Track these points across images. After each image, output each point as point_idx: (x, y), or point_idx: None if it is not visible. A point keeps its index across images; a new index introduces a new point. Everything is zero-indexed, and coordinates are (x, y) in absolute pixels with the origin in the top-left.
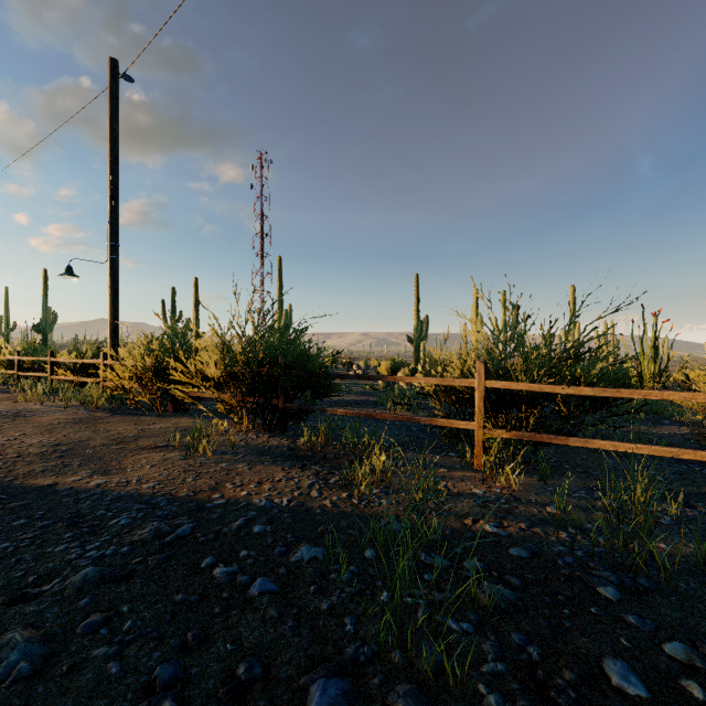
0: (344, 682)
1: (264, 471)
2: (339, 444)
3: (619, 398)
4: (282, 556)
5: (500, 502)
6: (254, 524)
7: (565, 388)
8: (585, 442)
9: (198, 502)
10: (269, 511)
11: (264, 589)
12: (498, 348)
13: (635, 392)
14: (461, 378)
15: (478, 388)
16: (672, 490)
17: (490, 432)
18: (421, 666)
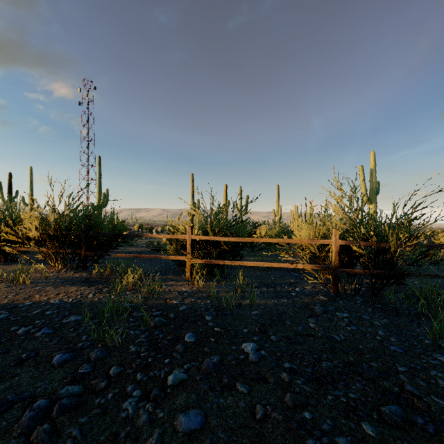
0: (73, 352)
1: (64, 289)
2: (116, 272)
3: (252, 242)
4: (59, 320)
5: (191, 292)
6: (47, 310)
7: (224, 238)
8: (231, 262)
9: (13, 305)
10: (59, 304)
11: (44, 331)
12: (207, 219)
13: (249, 239)
14: (181, 235)
15: (188, 239)
16: (273, 282)
17: (193, 261)
18: (110, 344)
